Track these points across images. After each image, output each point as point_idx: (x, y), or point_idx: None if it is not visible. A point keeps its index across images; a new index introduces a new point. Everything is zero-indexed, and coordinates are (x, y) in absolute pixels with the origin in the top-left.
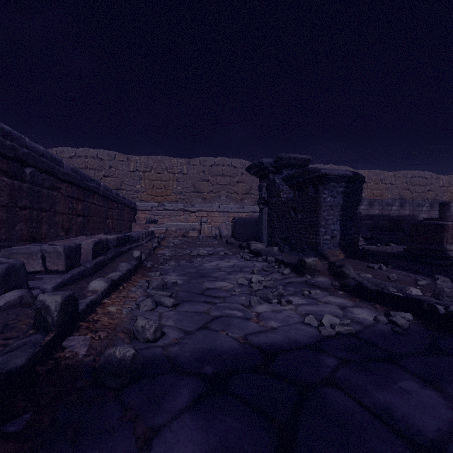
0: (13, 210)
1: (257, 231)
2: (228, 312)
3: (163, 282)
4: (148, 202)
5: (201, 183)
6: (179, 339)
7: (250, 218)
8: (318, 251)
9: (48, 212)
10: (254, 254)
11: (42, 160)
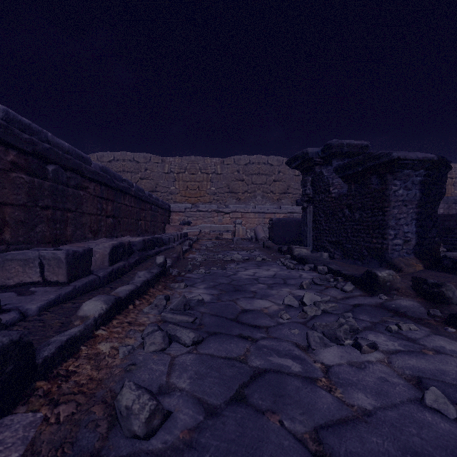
0: (33, 210)
1: (298, 233)
2: (276, 361)
3: (185, 300)
4: (182, 203)
5: (235, 183)
6: (194, 430)
7: (289, 219)
8: (384, 259)
9: (74, 213)
10: (298, 261)
11: (67, 157)
